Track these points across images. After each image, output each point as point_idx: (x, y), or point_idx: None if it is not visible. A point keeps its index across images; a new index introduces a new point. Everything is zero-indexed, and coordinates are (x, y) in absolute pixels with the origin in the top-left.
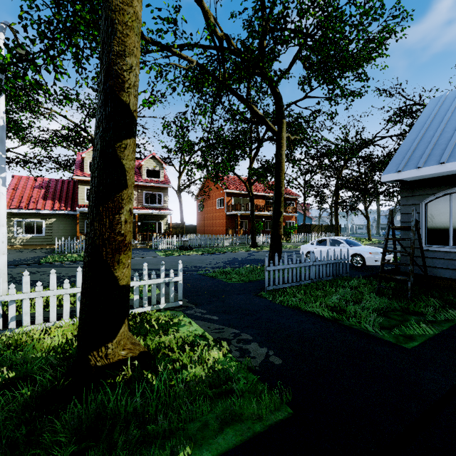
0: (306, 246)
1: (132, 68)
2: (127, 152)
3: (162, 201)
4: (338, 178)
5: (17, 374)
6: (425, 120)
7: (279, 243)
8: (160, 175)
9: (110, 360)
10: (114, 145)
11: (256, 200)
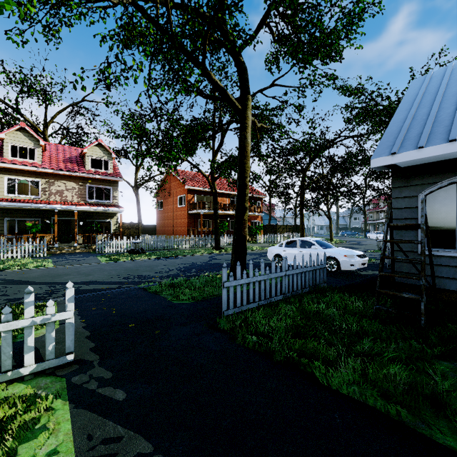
0: (274, 248)
1: None
2: None
3: (110, 197)
4: (303, 177)
5: None
6: (412, 99)
7: (243, 246)
8: (108, 166)
9: None
10: None
11: (220, 198)
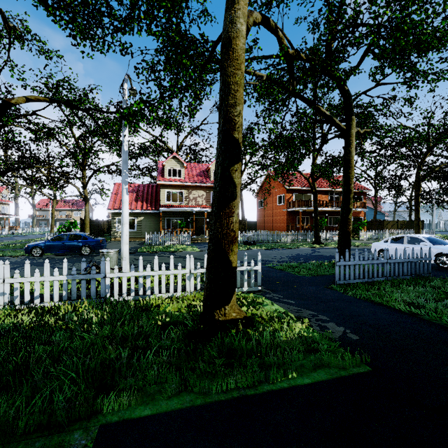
0: (378, 243)
1: (240, 113)
2: (237, 173)
3: None
4: (418, 168)
5: (169, 320)
6: None
7: (348, 240)
8: None
9: (226, 317)
10: (229, 169)
11: (318, 196)
